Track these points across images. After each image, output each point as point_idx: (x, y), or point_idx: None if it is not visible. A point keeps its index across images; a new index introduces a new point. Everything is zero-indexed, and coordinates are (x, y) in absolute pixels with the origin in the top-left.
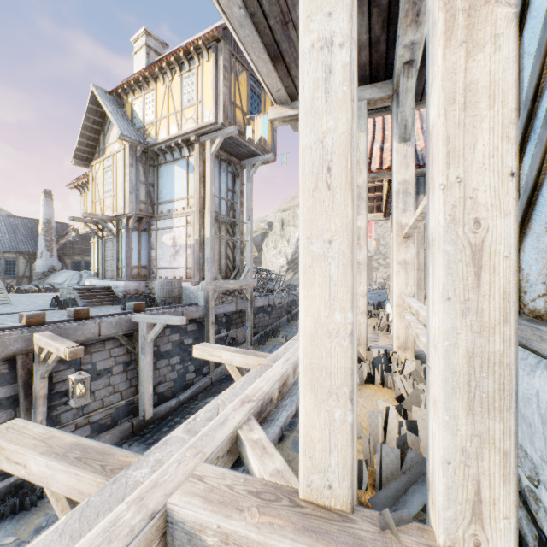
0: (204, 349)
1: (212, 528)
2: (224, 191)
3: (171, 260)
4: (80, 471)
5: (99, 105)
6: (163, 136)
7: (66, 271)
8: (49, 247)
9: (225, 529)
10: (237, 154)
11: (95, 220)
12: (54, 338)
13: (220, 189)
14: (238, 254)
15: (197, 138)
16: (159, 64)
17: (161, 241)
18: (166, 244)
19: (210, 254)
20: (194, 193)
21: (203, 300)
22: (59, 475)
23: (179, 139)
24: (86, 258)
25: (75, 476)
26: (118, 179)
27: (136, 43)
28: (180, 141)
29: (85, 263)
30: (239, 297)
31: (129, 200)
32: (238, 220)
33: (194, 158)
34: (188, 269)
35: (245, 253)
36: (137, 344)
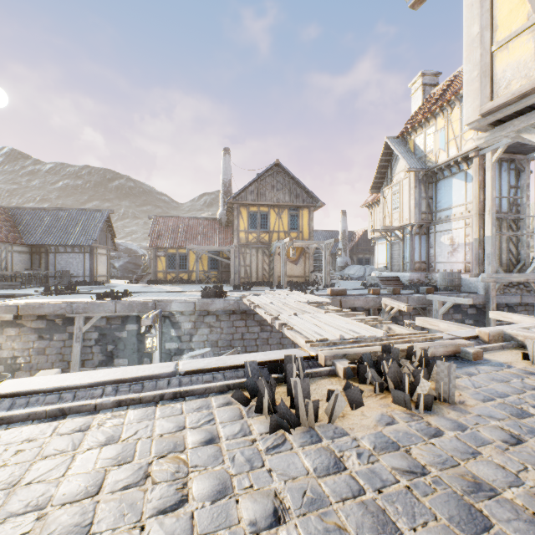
0: (497, 313)
1: (520, 335)
2: (504, 190)
3: (448, 256)
4: (462, 327)
5: (388, 149)
6: (442, 159)
7: (354, 265)
8: (344, 249)
9: (525, 335)
10: (521, 151)
11: (385, 229)
12: (393, 301)
13: (500, 188)
14: (523, 248)
15: (476, 153)
16: (439, 106)
17: (439, 241)
18: (443, 244)
19: (490, 250)
20: (472, 199)
21: (483, 290)
22: (453, 328)
23: (458, 158)
24: (365, 256)
25: (460, 328)
26: (403, 199)
27: (412, 86)
28: (459, 159)
29: (365, 260)
30: (524, 290)
31: (413, 213)
32: (523, 216)
33: (472, 170)
34: (466, 263)
35: (533, 242)
36: (429, 315)
